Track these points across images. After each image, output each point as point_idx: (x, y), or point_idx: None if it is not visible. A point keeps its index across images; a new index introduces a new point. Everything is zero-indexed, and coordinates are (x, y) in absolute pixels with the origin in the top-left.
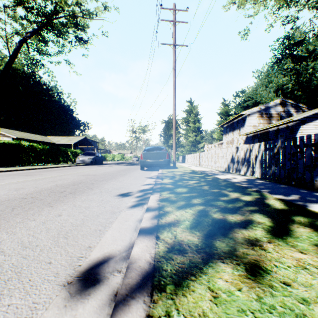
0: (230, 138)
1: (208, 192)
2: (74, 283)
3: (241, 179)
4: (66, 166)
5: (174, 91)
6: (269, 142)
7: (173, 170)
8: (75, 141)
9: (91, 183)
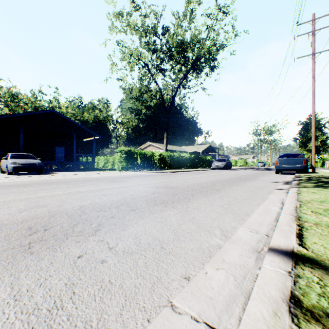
0: None
1: None
2: (277, 189)
3: None
4: (207, 170)
5: (312, 99)
6: None
7: (311, 174)
8: (202, 149)
9: (247, 178)
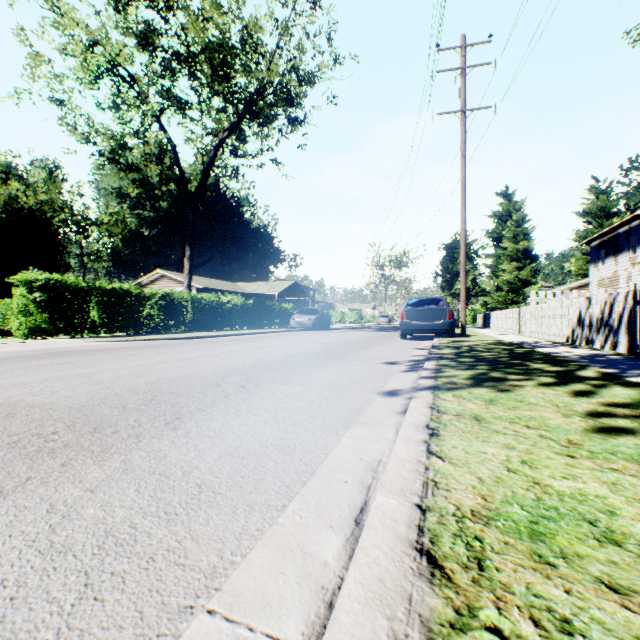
0: (609, 272)
1: (503, 363)
2: (383, 394)
3: (581, 353)
4: (278, 332)
5: (462, 196)
6: (639, 290)
7: (460, 339)
8: (280, 290)
9: (339, 352)
